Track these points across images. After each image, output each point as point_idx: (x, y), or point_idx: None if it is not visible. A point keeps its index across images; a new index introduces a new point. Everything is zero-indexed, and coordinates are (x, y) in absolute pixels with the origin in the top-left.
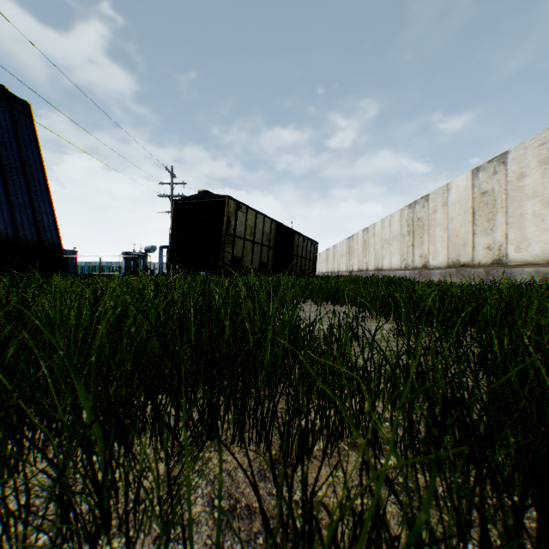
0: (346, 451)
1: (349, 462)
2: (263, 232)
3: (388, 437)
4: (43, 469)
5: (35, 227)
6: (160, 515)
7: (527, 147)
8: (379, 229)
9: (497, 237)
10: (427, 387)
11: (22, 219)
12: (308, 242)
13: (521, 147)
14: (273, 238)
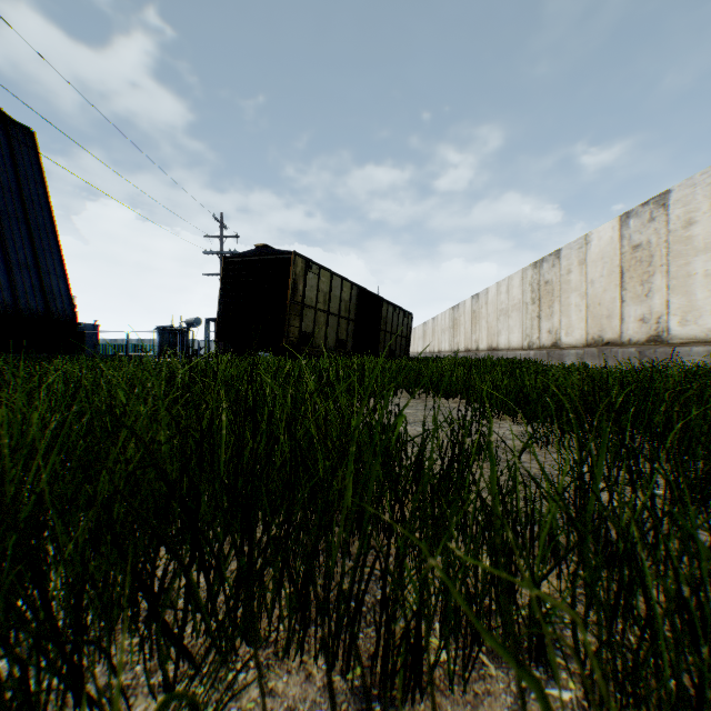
0: (486, 668)
1: (495, 696)
2: (341, 300)
3: None
4: None
5: (41, 294)
6: None
7: (697, 183)
8: (493, 296)
9: (655, 305)
10: None
11: (23, 282)
12: (400, 313)
13: (689, 185)
14: (353, 307)
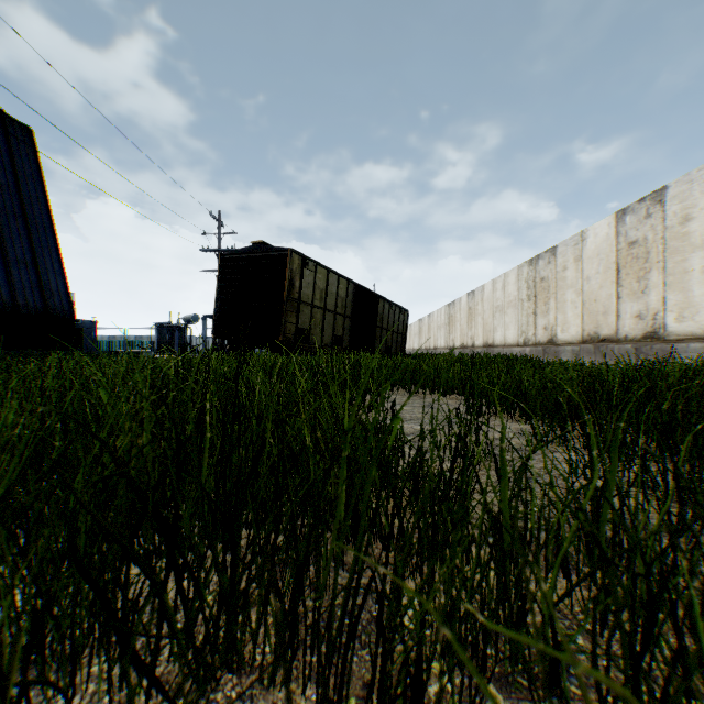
0: None
1: None
2: (337, 297)
3: None
4: None
5: (39, 290)
6: None
7: (694, 179)
8: (489, 293)
9: (652, 302)
10: None
11: (21, 279)
12: (396, 310)
13: (686, 181)
14: (350, 304)
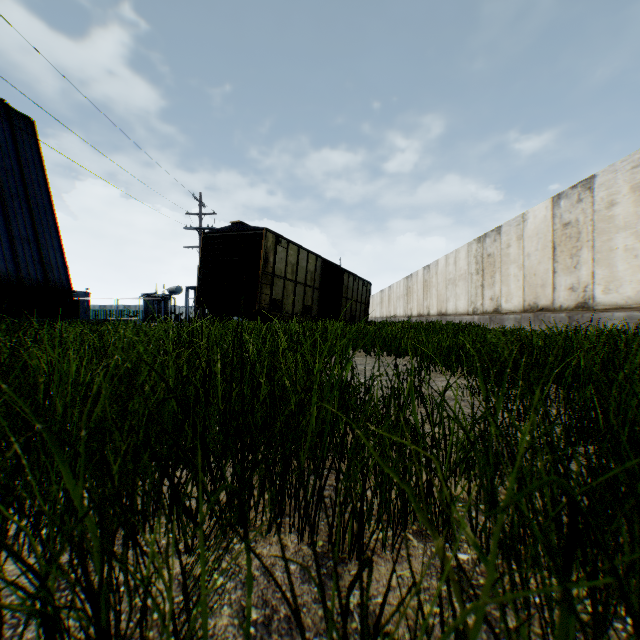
0: (410, 542)
1: (415, 557)
2: (307, 271)
3: (473, 537)
4: (14, 581)
5: (40, 265)
6: (174, 633)
7: (618, 170)
8: (443, 267)
9: (583, 276)
10: (543, 483)
11: (25, 255)
12: (359, 282)
13: (611, 171)
14: (318, 277)
